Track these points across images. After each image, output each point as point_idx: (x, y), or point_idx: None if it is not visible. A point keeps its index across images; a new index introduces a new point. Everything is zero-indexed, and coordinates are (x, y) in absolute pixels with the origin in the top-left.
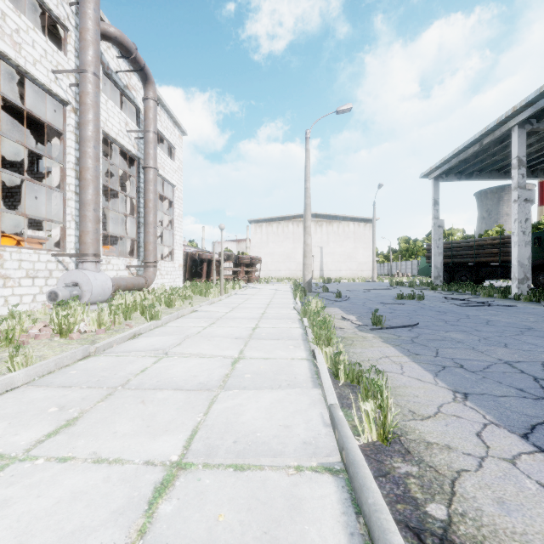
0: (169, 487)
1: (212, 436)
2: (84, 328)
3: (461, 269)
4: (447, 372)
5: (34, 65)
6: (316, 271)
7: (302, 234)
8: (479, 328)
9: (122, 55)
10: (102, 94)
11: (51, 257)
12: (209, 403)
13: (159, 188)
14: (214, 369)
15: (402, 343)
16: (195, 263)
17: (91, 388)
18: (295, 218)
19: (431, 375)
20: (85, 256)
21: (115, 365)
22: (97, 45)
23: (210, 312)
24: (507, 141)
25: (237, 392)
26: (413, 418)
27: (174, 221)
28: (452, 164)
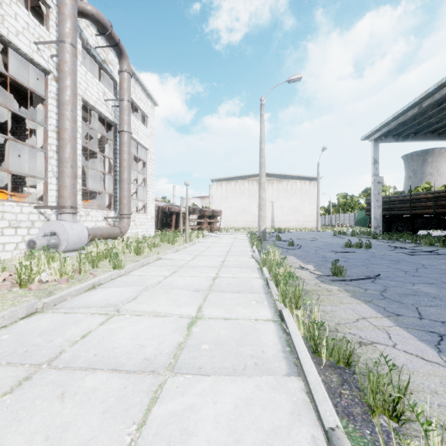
0: None
1: None
2: (45, 278)
3: (398, 220)
4: None
5: (16, 36)
6: (268, 222)
7: (256, 190)
8: (445, 280)
9: (99, 32)
10: (82, 66)
11: (33, 210)
12: (150, 400)
13: (134, 151)
14: (166, 334)
15: (373, 299)
16: (165, 215)
17: (9, 366)
18: (250, 177)
19: (432, 349)
20: (63, 208)
21: (56, 327)
22: (74, 19)
23: (174, 260)
24: (445, 104)
25: (189, 379)
26: None
27: (147, 179)
28: (392, 126)
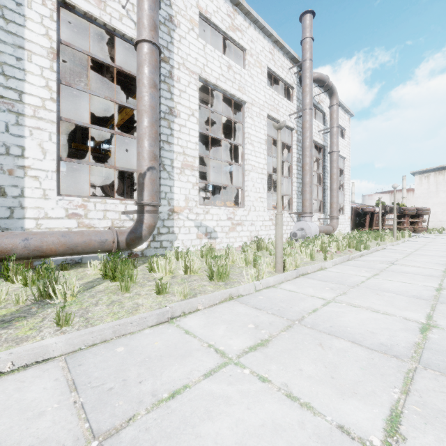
0: (441, 290)
1: None
2: (331, 250)
3: None
4: None
5: (282, 117)
6: None
7: None
8: None
9: (319, 86)
10: None
11: (288, 215)
12: (440, 280)
13: None
14: (431, 272)
15: None
16: (358, 215)
17: (369, 268)
18: None
19: None
20: (305, 213)
21: (368, 264)
22: (311, 91)
23: (397, 250)
24: None
25: None
26: None
27: (344, 184)
28: None
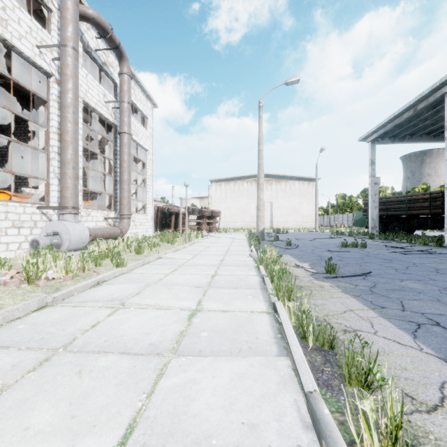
0: None
1: (150, 442)
2: (52, 275)
3: (395, 220)
4: (426, 332)
5: (20, 40)
6: (267, 222)
7: (255, 191)
8: (432, 277)
9: (100, 35)
10: (82, 69)
11: (36, 210)
12: (156, 376)
13: (134, 152)
14: (169, 324)
15: (362, 294)
16: (164, 215)
17: (29, 350)
18: (249, 178)
19: (409, 336)
20: (65, 208)
21: (67, 318)
22: (76, 23)
23: (174, 259)
24: (440, 106)
25: (191, 359)
26: (415, 409)
27: (147, 180)
28: (388, 128)
